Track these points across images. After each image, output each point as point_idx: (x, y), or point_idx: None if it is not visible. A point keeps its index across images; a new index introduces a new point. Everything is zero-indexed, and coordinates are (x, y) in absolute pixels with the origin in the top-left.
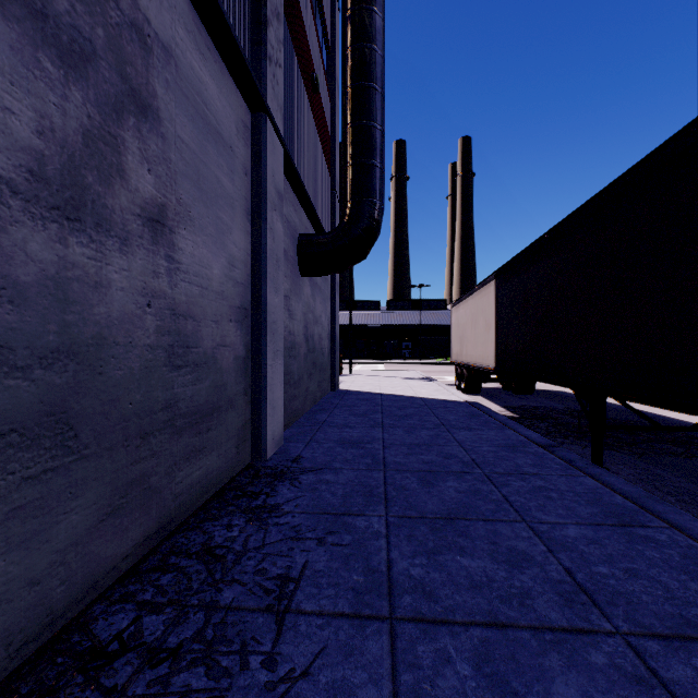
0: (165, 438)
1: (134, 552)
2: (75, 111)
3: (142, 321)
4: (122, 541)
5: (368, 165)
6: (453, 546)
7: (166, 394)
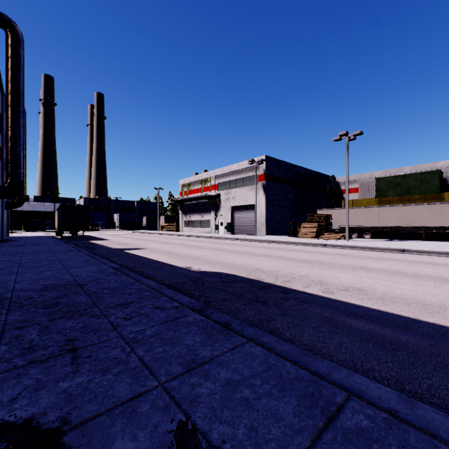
0: None
1: None
2: None
3: None
4: None
5: (22, 190)
6: (32, 239)
7: None
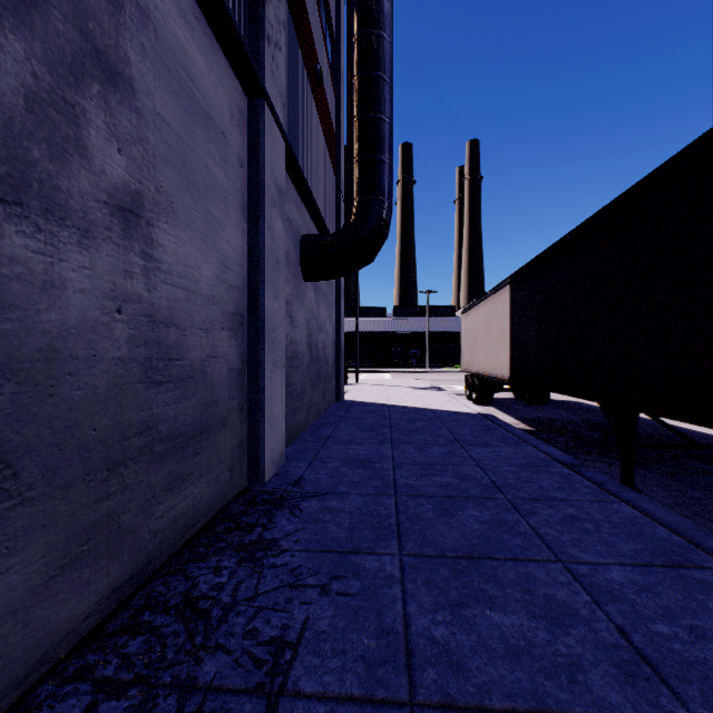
0: (140, 468)
1: (99, 608)
2: (14, 66)
3: (110, 329)
4: (82, 597)
5: (375, 160)
6: (480, 596)
7: (142, 415)
